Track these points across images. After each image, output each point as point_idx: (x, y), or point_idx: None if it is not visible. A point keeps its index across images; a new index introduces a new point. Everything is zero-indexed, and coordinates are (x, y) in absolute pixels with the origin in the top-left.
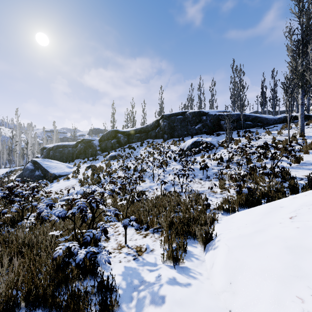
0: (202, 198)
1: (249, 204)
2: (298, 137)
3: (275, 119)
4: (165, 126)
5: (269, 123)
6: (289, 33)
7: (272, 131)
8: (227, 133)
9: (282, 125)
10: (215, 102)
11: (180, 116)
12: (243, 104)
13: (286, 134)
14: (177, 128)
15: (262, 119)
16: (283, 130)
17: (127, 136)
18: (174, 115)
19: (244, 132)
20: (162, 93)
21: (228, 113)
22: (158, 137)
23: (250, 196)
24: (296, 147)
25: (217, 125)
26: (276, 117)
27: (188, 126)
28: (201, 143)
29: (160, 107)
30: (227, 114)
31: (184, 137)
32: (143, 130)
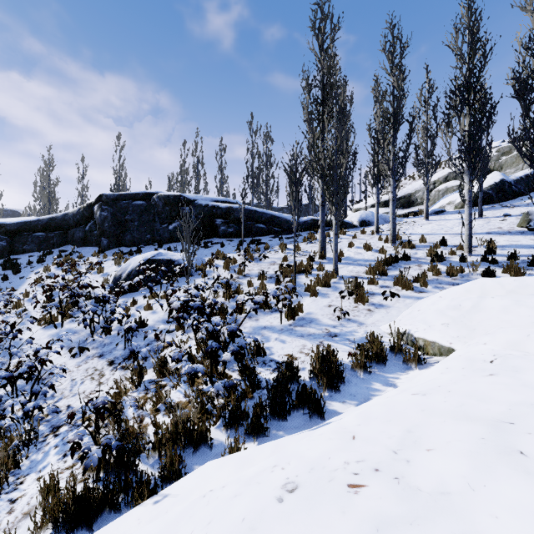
0: (6, 471)
1: (76, 519)
2: (318, 259)
3: (300, 223)
4: (105, 220)
5: (291, 228)
6: (307, 83)
7: (290, 245)
8: (185, 253)
9: (307, 233)
10: (225, 182)
11: (141, 202)
12: (271, 190)
13: (305, 252)
14: (132, 227)
15: (280, 221)
16: (305, 243)
17: (9, 235)
18: (127, 198)
19: (248, 244)
20: (120, 149)
21: (229, 205)
22: (89, 243)
23: (118, 464)
24: (307, 281)
25: (210, 226)
26: (301, 220)
27: (155, 224)
28: (160, 264)
29: (115, 178)
30: (227, 207)
31: (145, 245)
32: (55, 224)
